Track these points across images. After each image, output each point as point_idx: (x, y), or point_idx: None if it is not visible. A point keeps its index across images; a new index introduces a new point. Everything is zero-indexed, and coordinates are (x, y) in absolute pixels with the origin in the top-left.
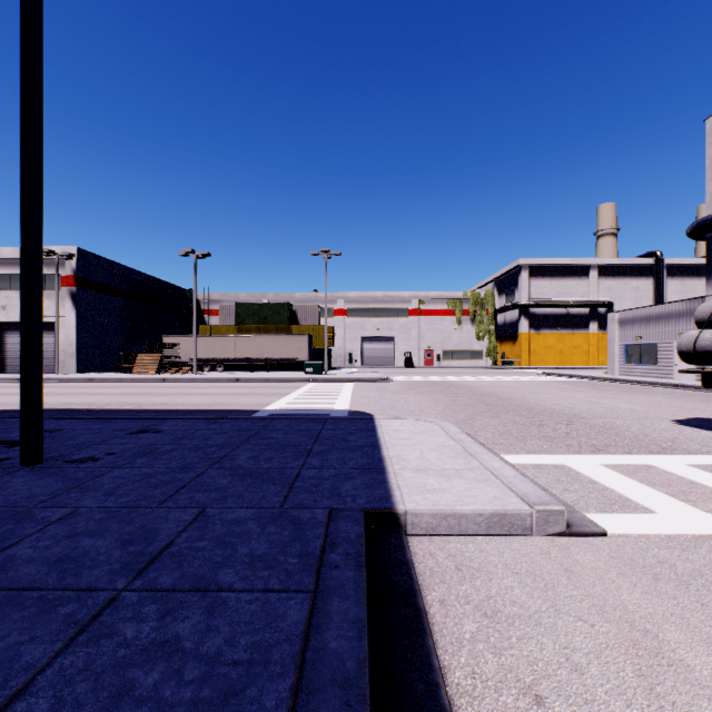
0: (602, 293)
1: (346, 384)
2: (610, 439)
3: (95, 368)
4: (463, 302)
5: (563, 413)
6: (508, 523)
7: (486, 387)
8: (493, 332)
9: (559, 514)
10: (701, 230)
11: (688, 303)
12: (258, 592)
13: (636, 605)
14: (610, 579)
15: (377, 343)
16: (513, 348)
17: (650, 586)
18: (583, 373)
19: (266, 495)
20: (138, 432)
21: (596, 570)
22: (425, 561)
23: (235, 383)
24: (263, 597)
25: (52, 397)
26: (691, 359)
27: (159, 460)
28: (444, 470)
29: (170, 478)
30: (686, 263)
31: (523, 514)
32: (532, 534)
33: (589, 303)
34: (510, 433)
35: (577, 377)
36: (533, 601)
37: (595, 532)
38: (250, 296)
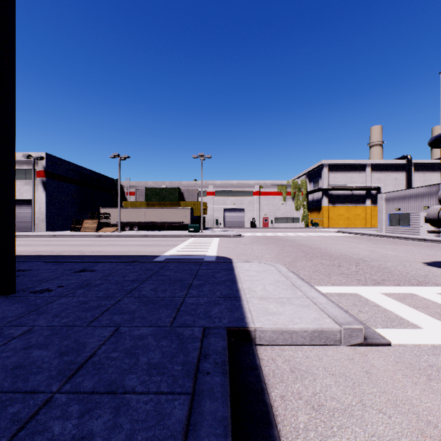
0: (374, 181)
1: (214, 238)
2: (384, 276)
3: (57, 228)
4: (287, 187)
5: (352, 257)
6: (325, 337)
7: (302, 240)
8: (306, 205)
9: (359, 331)
10: (437, 142)
11: (429, 187)
12: (152, 394)
13: (419, 400)
14: (397, 379)
15: (234, 212)
16: (318, 216)
17: (426, 385)
18: (362, 231)
19: (161, 317)
20: (80, 271)
21: (387, 372)
22: (269, 365)
23: (144, 238)
24: (155, 399)
25: (29, 247)
26: (436, 224)
27: (92, 291)
28: (279, 298)
29: (98, 304)
30: (426, 162)
31: (334, 331)
32: (340, 344)
33: (365, 187)
34: (319, 271)
35: (359, 234)
36: (346, 397)
37: (383, 343)
38: (155, 183)
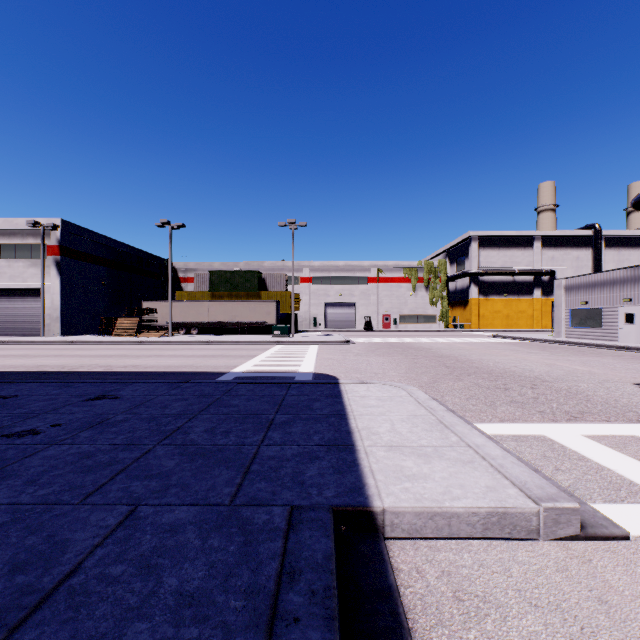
0: (545, 262)
1: (311, 346)
2: (581, 405)
3: (78, 331)
4: (418, 270)
5: (524, 375)
6: (510, 524)
7: (443, 349)
8: (445, 298)
9: (571, 513)
10: None
11: (632, 270)
12: None
13: None
14: None
15: (339, 308)
16: (463, 313)
17: None
18: (530, 335)
19: (215, 484)
20: (95, 398)
21: (639, 600)
22: (412, 583)
23: (207, 345)
24: None
25: (29, 359)
26: None
27: (106, 433)
28: (420, 447)
29: (110, 459)
30: (623, 234)
31: (528, 513)
32: (538, 537)
33: (533, 271)
34: (477, 398)
35: (526, 340)
36: None
37: (616, 535)
38: (223, 265)
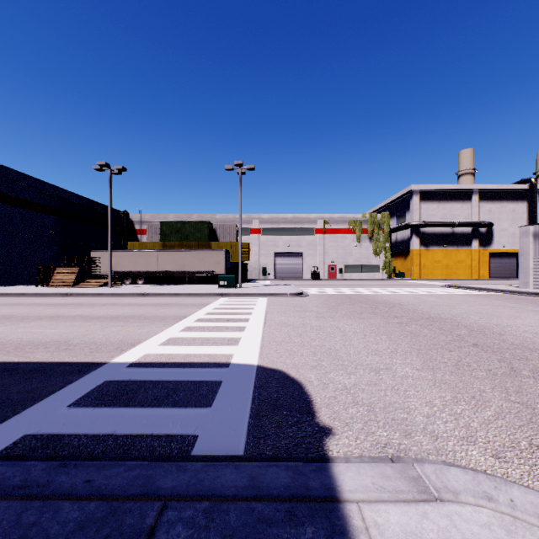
0: (483, 214)
1: (259, 300)
2: None
3: (20, 281)
4: (362, 222)
5: None
6: None
7: (419, 305)
8: (388, 248)
9: None
10: None
11: None
12: None
13: None
14: None
15: (288, 258)
16: (404, 263)
17: None
18: (488, 286)
19: None
20: None
21: None
22: None
23: (140, 298)
24: None
25: None
26: None
27: None
28: None
29: None
30: None
31: None
32: None
33: (472, 223)
34: None
35: (490, 290)
36: None
37: None
38: (177, 217)
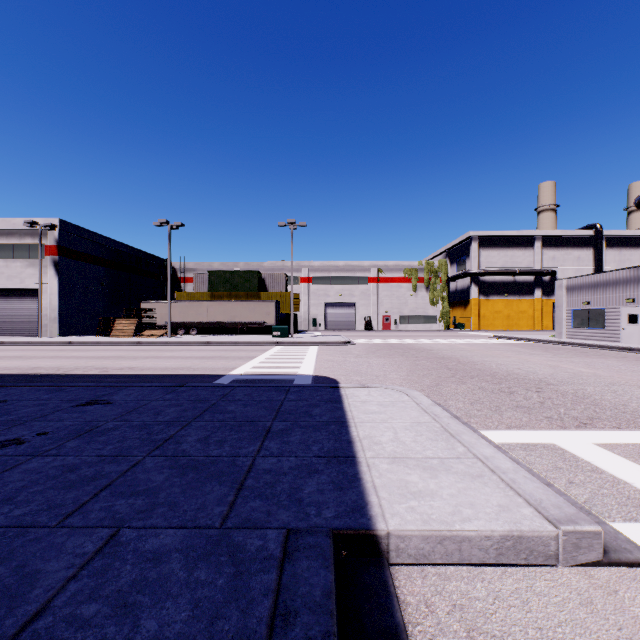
0: (546, 262)
1: (311, 347)
2: (590, 410)
3: (77, 332)
4: (418, 270)
5: (528, 378)
6: (526, 549)
7: (444, 350)
8: (446, 298)
9: (593, 537)
10: None
11: (635, 270)
12: None
13: None
14: None
15: (339, 308)
16: (464, 313)
17: None
18: (532, 336)
19: (206, 503)
20: (86, 403)
21: None
22: (421, 620)
23: (205, 346)
24: None
25: (25, 361)
26: None
27: (93, 443)
28: (426, 458)
29: (95, 473)
30: (624, 234)
31: (545, 537)
32: (557, 563)
33: (534, 271)
34: (481, 402)
35: (528, 340)
36: None
37: None
38: (223, 265)
